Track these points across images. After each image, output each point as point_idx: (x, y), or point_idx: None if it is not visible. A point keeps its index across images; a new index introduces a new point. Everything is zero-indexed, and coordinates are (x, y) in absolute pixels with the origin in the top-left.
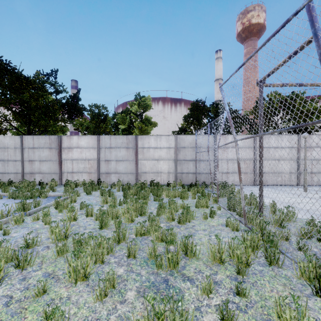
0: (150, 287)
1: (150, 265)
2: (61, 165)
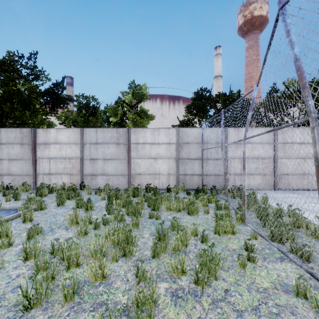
0: None
1: None
2: (35, 165)
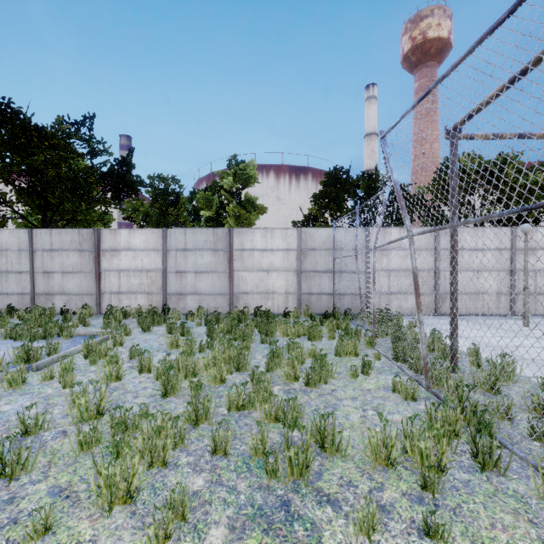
0: (254, 517)
1: (255, 469)
2: (99, 280)
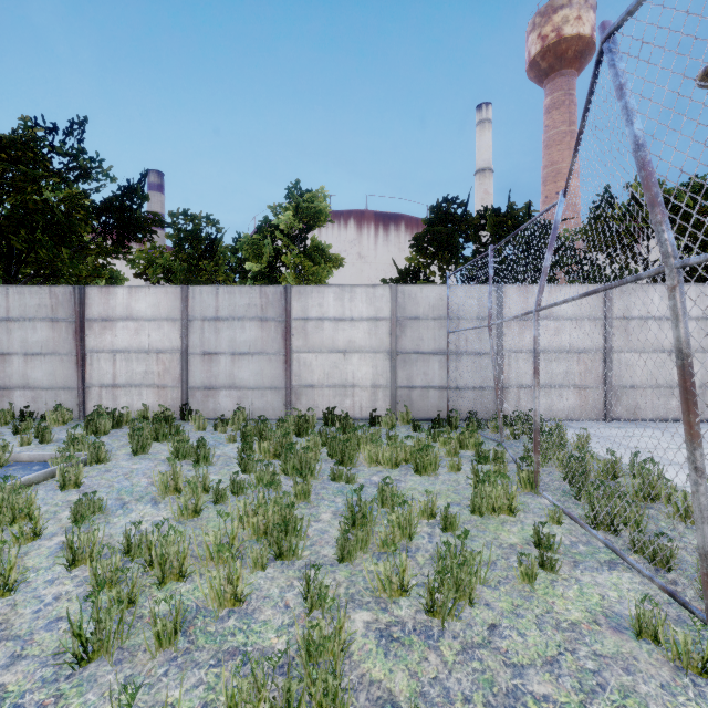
0: None
1: None
2: (83, 367)
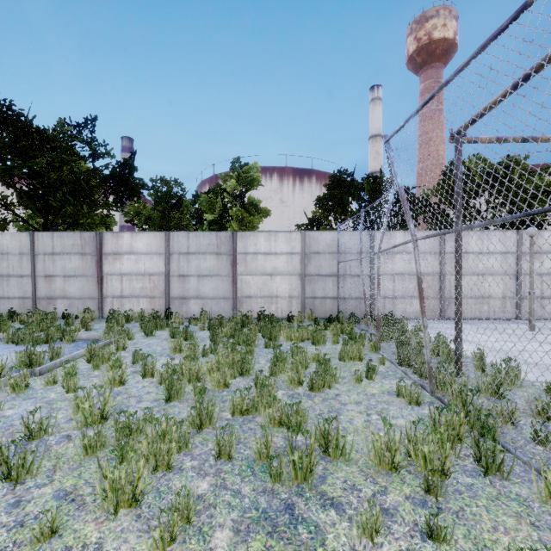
0: (259, 520)
1: (259, 473)
2: (102, 284)
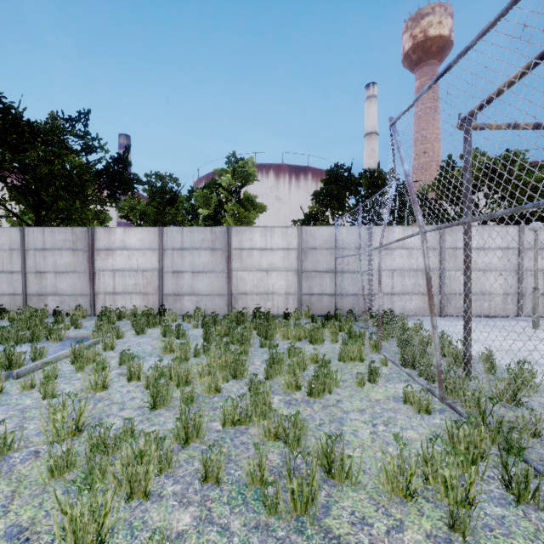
0: None
1: (252, 501)
2: (94, 281)
